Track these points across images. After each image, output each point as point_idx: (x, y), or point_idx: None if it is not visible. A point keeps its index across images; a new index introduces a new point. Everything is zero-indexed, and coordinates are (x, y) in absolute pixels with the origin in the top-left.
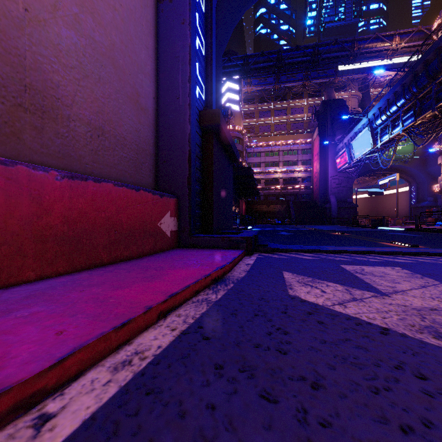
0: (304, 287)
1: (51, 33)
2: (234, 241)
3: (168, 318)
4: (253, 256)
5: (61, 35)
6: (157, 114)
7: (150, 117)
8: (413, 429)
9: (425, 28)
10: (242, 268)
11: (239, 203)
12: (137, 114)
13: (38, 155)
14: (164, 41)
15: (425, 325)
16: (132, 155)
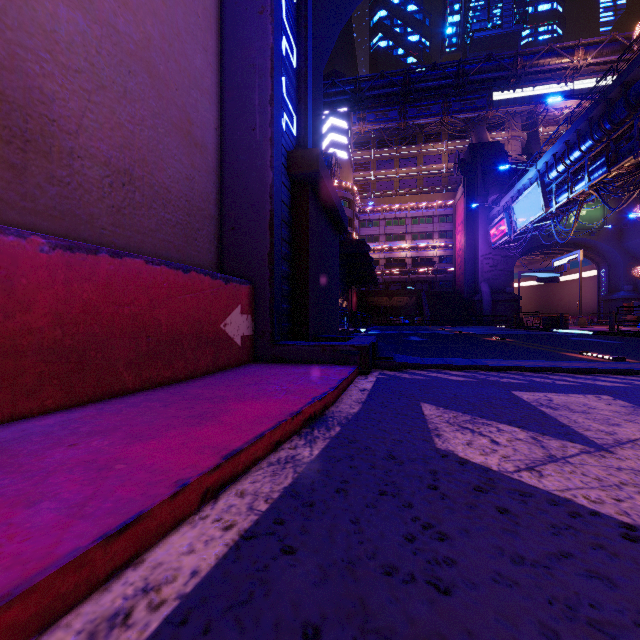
0: (461, 433)
1: (40, 12)
2: (341, 352)
3: (222, 500)
4: (371, 376)
5: (57, 17)
6: (221, 154)
7: (209, 159)
8: None
9: (621, 36)
10: (353, 398)
11: (347, 294)
12: (188, 152)
13: (16, 212)
14: (231, 40)
15: None
16: (180, 216)
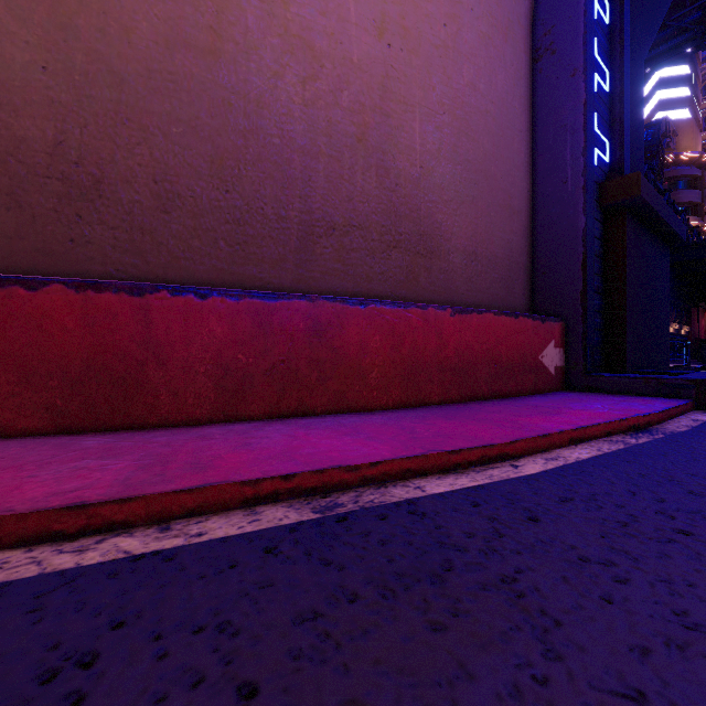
0: None
1: (436, 177)
2: (669, 385)
3: (579, 446)
4: None
5: (443, 174)
6: (532, 211)
7: (523, 219)
8: None
9: None
10: (682, 423)
11: (689, 315)
12: (508, 222)
13: (428, 294)
14: (542, 111)
15: None
16: (503, 273)
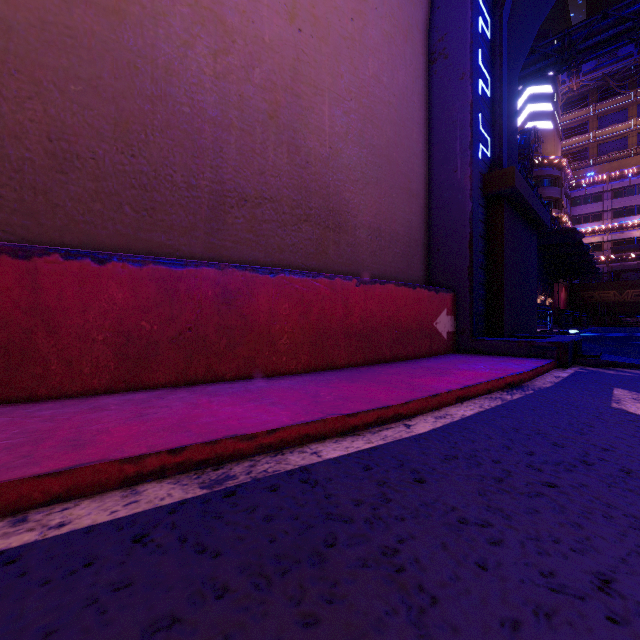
0: None
1: (344, 158)
2: (537, 347)
3: (465, 403)
4: (569, 369)
5: (350, 156)
6: (428, 195)
7: (421, 202)
8: None
9: None
10: (547, 380)
11: (552, 289)
12: (408, 203)
13: (337, 265)
14: (437, 107)
15: None
16: (404, 249)
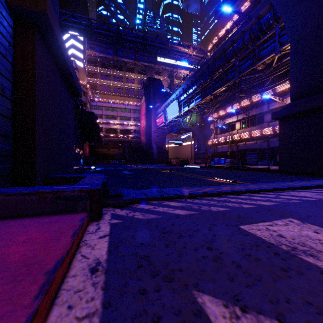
0: None
1: None
2: (66, 198)
3: None
4: (104, 222)
5: None
6: None
7: None
8: None
9: (204, 48)
10: (75, 320)
11: (83, 146)
12: None
13: None
14: None
15: None
16: None
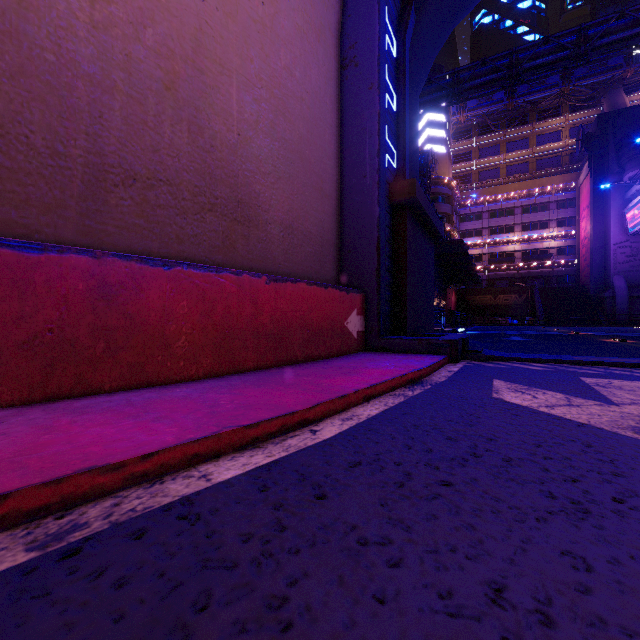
0: (514, 393)
1: (254, 147)
2: (434, 344)
3: (371, 402)
4: (459, 364)
5: (261, 146)
6: (340, 197)
7: (333, 203)
8: (552, 459)
9: None
10: (442, 374)
11: (445, 293)
12: (321, 203)
13: (246, 261)
14: (348, 112)
15: (635, 426)
16: (317, 248)
